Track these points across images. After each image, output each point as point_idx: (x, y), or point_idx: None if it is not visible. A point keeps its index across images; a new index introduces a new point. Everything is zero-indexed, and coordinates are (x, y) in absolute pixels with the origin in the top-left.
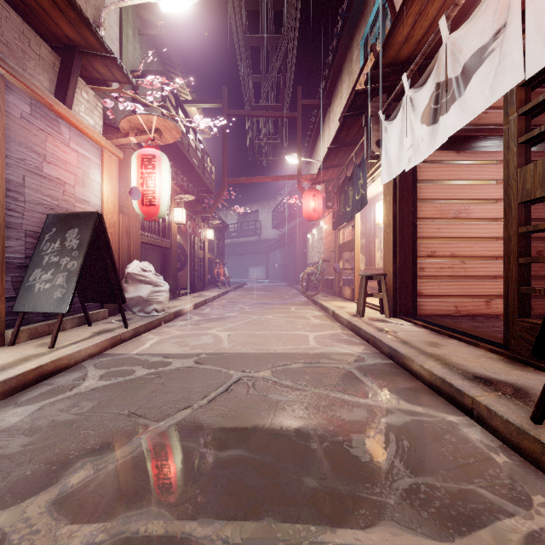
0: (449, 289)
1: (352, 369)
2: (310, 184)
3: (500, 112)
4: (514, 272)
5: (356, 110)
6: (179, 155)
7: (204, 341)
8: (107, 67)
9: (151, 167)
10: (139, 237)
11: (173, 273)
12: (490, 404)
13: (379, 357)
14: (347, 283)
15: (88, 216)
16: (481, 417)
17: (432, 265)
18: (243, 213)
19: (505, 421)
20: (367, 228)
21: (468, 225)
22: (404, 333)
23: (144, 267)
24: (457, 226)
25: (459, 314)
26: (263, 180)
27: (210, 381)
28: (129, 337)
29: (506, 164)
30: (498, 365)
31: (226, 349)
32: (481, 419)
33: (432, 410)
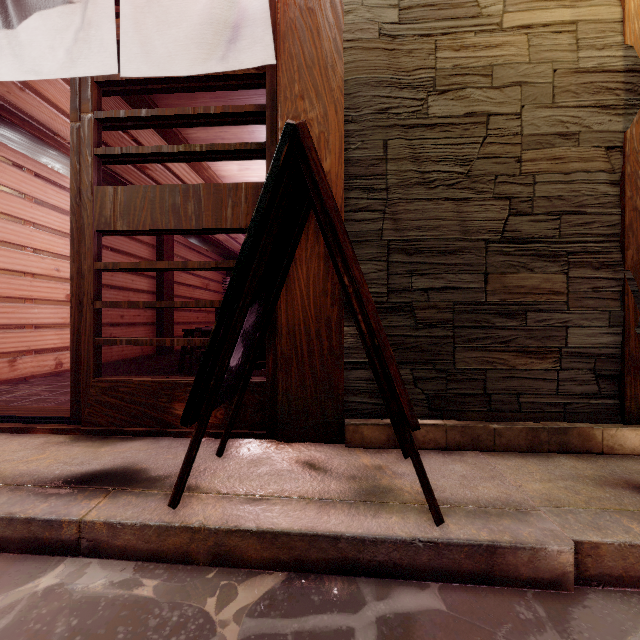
0: None
1: None
2: None
3: (41, 103)
4: (90, 320)
5: None
6: None
7: None
8: None
9: None
10: None
11: None
12: (112, 516)
13: None
14: None
15: None
16: (98, 544)
17: None
18: None
19: (140, 527)
20: None
21: None
22: None
23: None
24: None
25: None
26: None
27: None
28: None
29: (74, 174)
30: (79, 449)
31: None
32: (98, 546)
33: (1, 596)
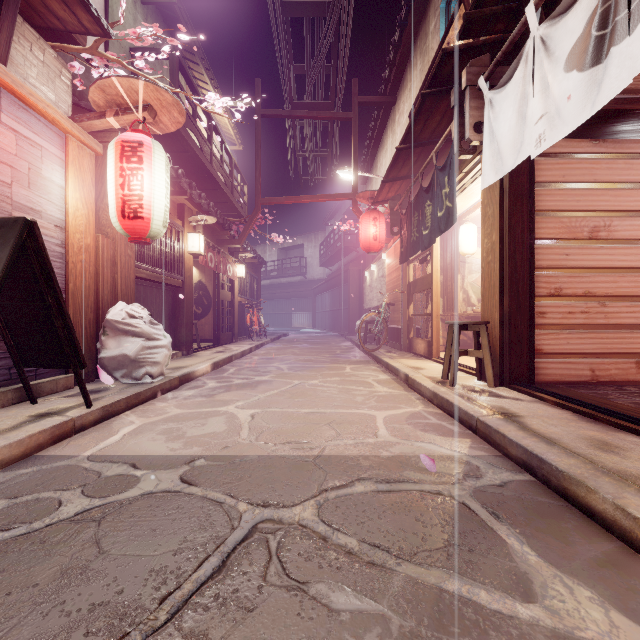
0: (581, 345)
1: (466, 497)
2: (369, 205)
3: None
4: None
5: (440, 85)
6: (198, 166)
7: (211, 429)
8: (67, 5)
9: (136, 160)
10: (131, 269)
11: (187, 321)
12: None
13: (504, 465)
14: (419, 333)
15: (9, 225)
16: None
17: (556, 308)
18: (285, 248)
19: None
20: (445, 261)
21: (611, 249)
22: (535, 418)
23: (132, 312)
24: (594, 250)
25: (597, 381)
26: (308, 201)
27: (194, 537)
28: (94, 422)
29: None
30: None
31: (242, 446)
32: None
33: None
